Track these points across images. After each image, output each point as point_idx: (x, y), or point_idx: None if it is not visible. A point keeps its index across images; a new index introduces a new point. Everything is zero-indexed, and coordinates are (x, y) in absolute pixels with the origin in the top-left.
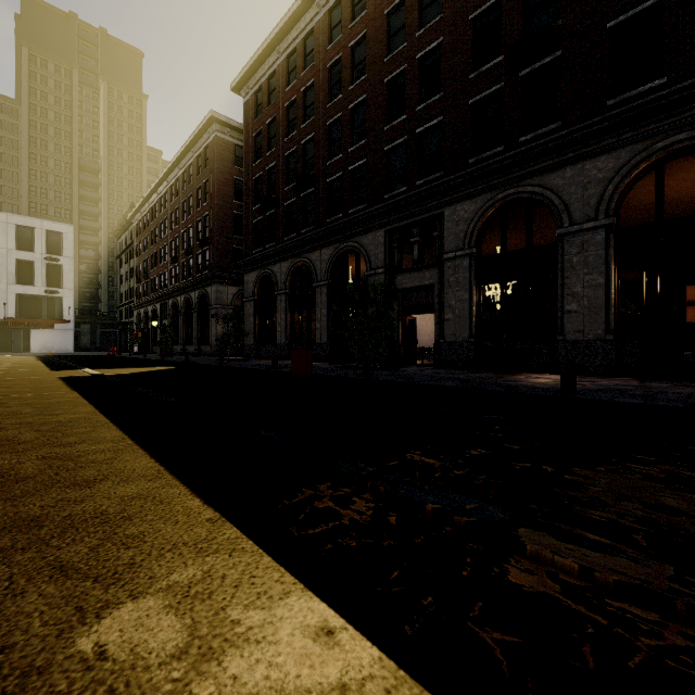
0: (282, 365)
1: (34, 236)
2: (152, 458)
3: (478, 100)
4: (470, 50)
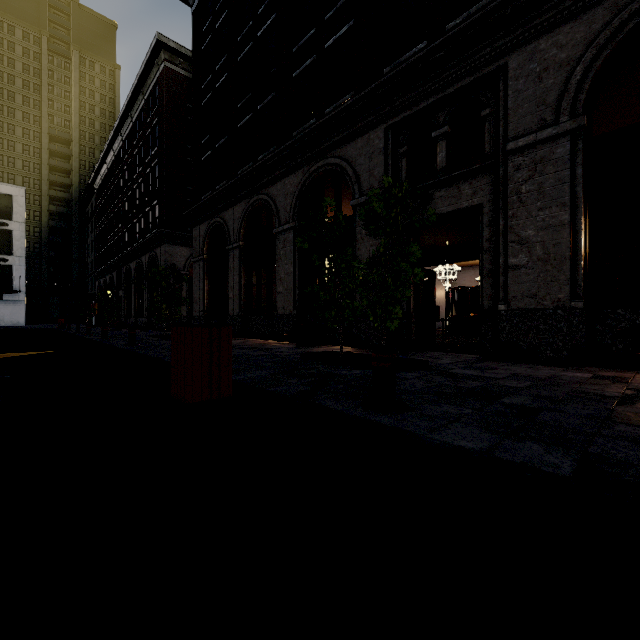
0: None
1: None
2: None
3: None
4: None
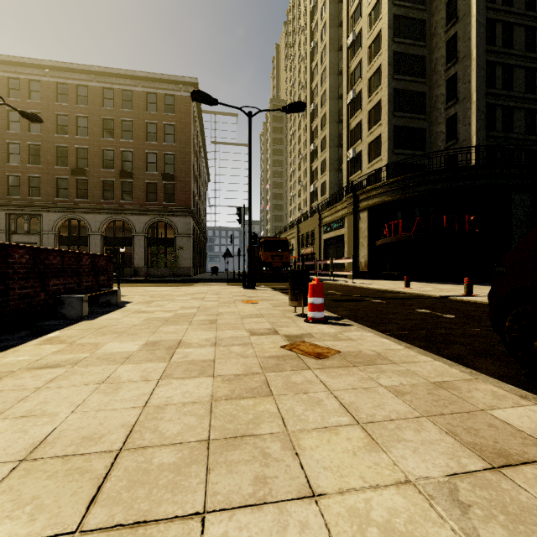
0: None
1: None
2: None
3: (59, 177)
4: (55, 157)
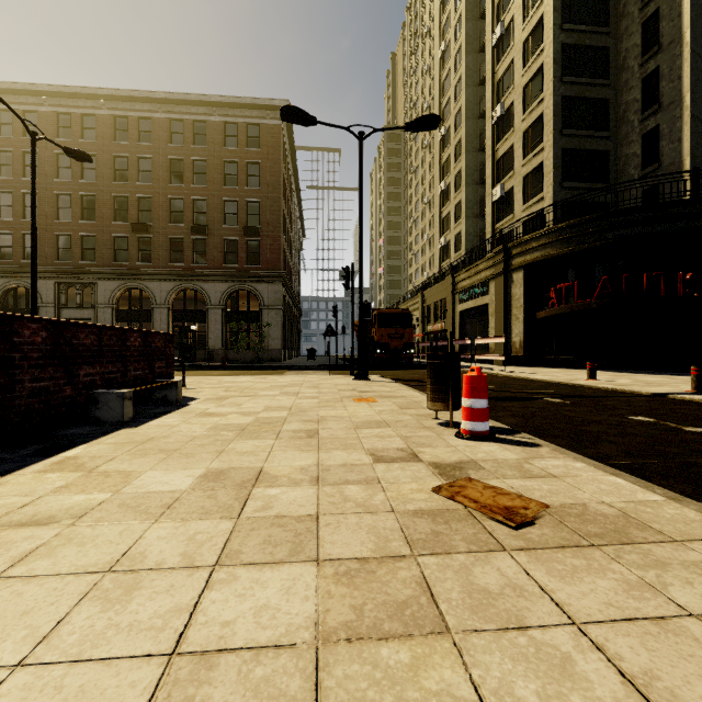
0: None
1: None
2: None
3: (117, 235)
4: (113, 210)
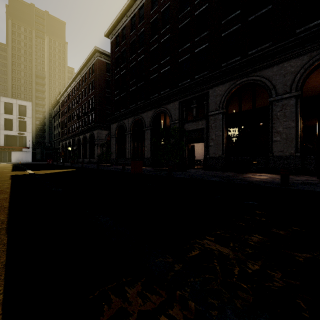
0: (128, 168)
1: (13, 107)
2: (4, 246)
3: (226, 34)
4: (222, 9)
